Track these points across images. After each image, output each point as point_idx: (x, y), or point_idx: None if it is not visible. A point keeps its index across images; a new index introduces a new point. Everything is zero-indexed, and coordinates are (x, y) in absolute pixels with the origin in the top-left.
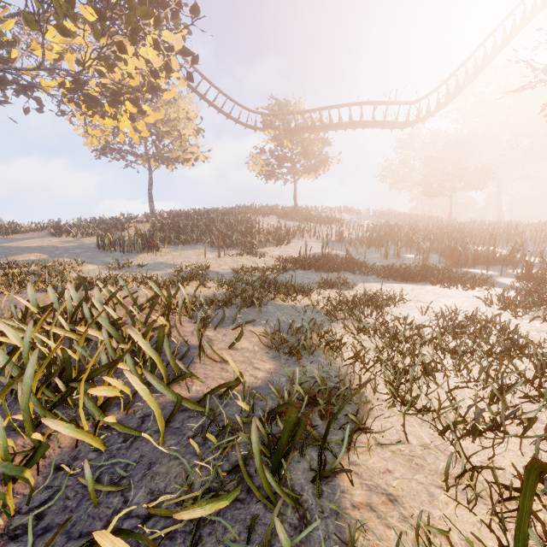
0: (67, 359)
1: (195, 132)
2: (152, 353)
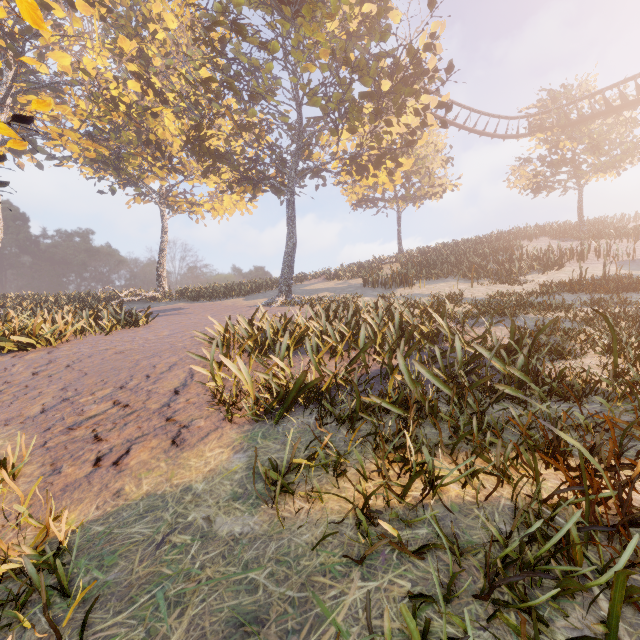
0: (401, 320)
1: (443, 162)
2: (439, 321)
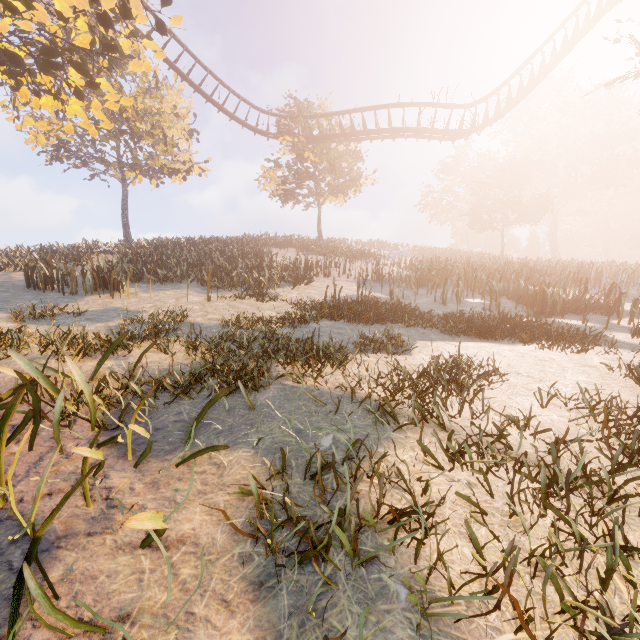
0: None
1: (186, 133)
2: None
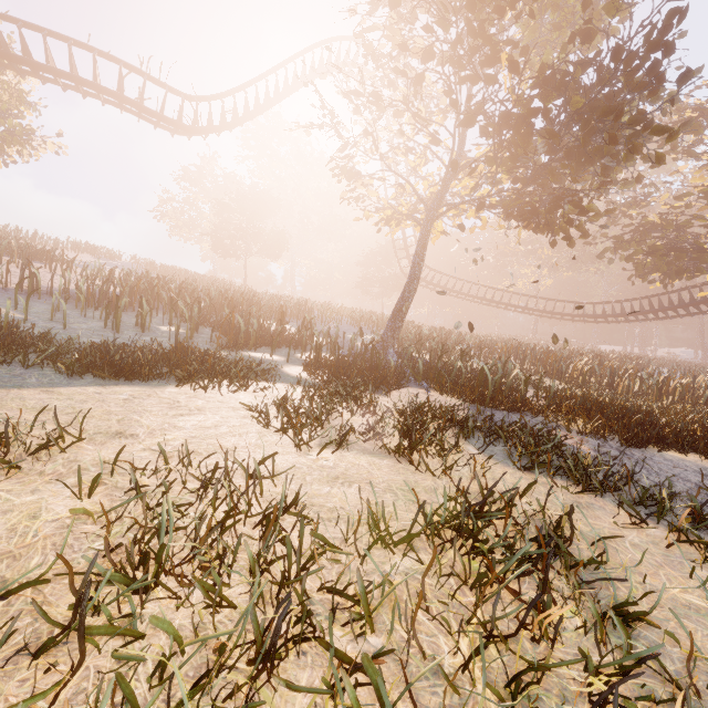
0: None
1: None
2: None
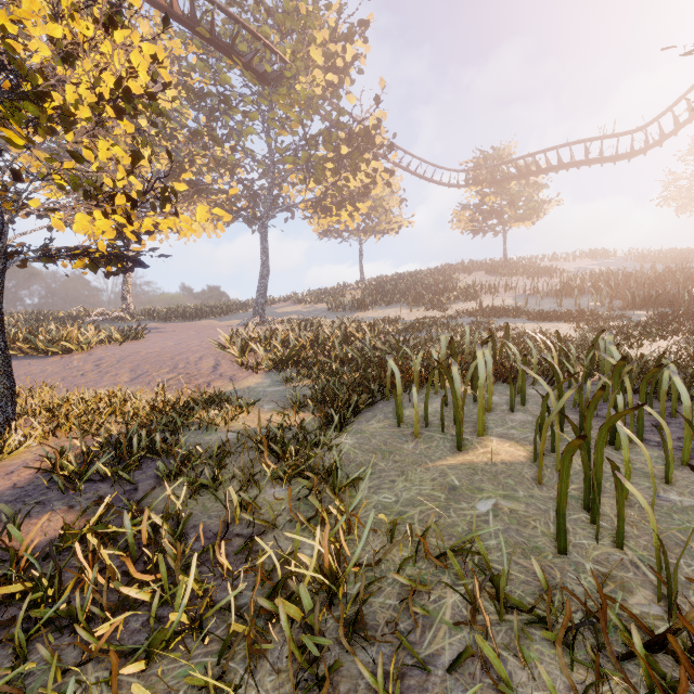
0: (346, 331)
1: (398, 203)
2: (368, 332)
